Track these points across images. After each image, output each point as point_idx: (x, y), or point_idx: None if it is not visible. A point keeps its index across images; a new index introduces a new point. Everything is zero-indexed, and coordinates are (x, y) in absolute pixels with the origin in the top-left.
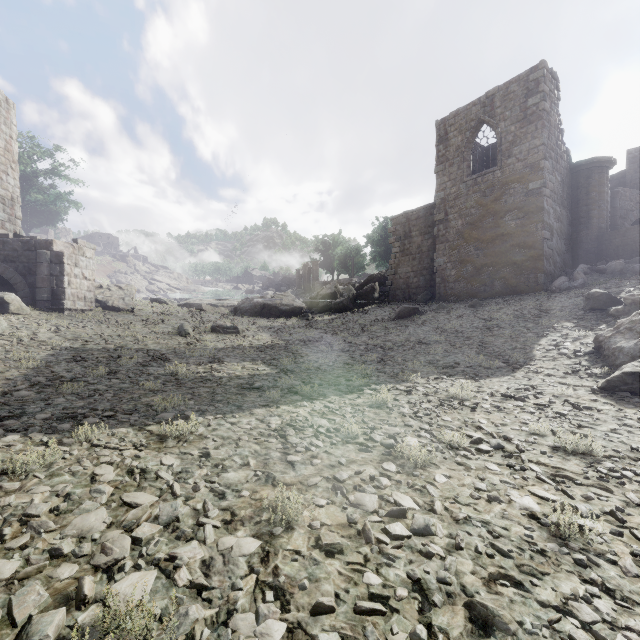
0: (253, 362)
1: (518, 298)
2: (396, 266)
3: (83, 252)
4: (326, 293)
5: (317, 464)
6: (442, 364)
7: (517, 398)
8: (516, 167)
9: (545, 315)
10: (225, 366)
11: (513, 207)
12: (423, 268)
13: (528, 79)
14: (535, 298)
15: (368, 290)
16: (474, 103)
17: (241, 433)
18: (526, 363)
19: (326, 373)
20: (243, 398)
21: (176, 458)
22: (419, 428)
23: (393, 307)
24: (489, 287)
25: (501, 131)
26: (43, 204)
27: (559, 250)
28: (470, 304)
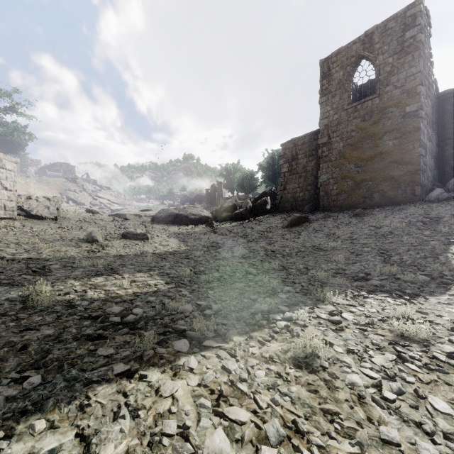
0: (148, 273)
1: (399, 208)
2: (285, 183)
3: (2, 164)
4: (228, 205)
5: None
6: (350, 274)
7: None
8: (394, 93)
9: (438, 222)
10: (112, 280)
11: (391, 128)
12: (308, 184)
13: (405, 15)
14: (416, 207)
15: (262, 203)
16: (354, 42)
17: None
18: None
19: (227, 287)
20: (95, 350)
21: None
22: None
23: (284, 216)
24: (368, 199)
25: (379, 63)
26: (2, 134)
27: (430, 166)
28: (355, 213)
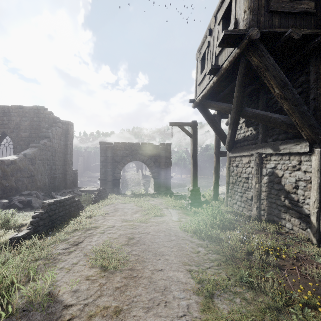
0: None
1: None
2: None
3: None
4: None
5: None
6: None
7: None
8: None
9: None
10: None
11: None
12: None
13: None
14: None
15: None
16: None
17: None
18: None
19: None
20: None
21: None
22: None
23: None
24: None
25: None
26: None
27: None
28: None
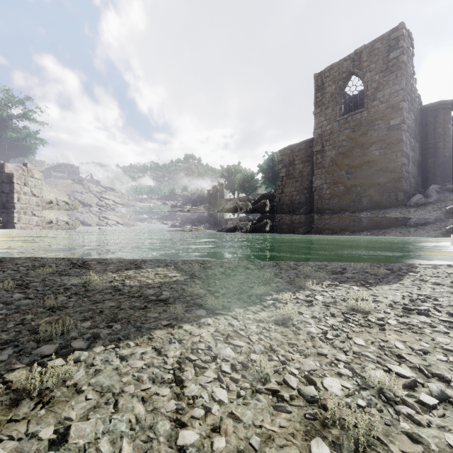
0: (166, 268)
1: (383, 211)
2: (283, 187)
3: (32, 174)
4: (229, 207)
5: (220, 452)
6: (330, 269)
7: (420, 312)
8: (380, 108)
9: (411, 226)
10: (139, 273)
11: (377, 139)
12: (304, 188)
13: (390, 38)
14: (397, 211)
15: (261, 205)
16: (345, 59)
17: (128, 378)
18: (409, 270)
19: (230, 279)
20: (146, 314)
21: (11, 451)
22: (335, 359)
23: (281, 218)
24: (357, 203)
25: (367, 80)
26: (16, 140)
27: (413, 174)
28: (344, 216)
